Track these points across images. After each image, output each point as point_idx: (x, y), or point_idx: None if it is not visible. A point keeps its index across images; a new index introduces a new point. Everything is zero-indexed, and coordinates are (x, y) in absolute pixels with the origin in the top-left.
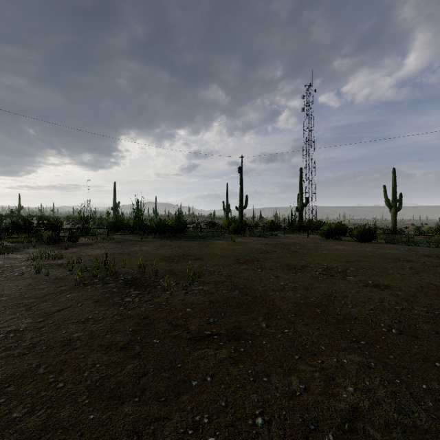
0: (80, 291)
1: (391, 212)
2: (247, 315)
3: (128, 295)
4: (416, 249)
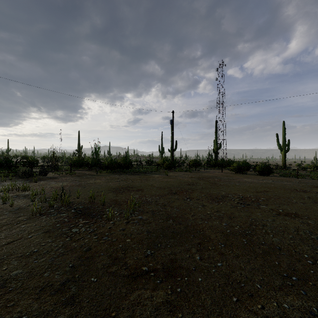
0: (35, 221)
1: (282, 153)
2: (181, 246)
3: (76, 226)
4: (305, 181)
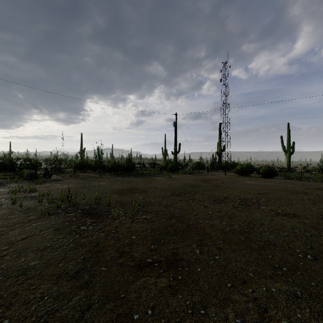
0: (45, 220)
1: (286, 155)
2: (183, 242)
3: (84, 224)
4: (308, 184)
